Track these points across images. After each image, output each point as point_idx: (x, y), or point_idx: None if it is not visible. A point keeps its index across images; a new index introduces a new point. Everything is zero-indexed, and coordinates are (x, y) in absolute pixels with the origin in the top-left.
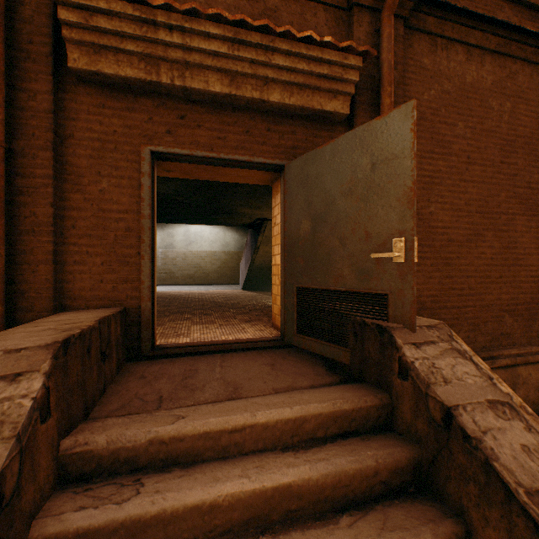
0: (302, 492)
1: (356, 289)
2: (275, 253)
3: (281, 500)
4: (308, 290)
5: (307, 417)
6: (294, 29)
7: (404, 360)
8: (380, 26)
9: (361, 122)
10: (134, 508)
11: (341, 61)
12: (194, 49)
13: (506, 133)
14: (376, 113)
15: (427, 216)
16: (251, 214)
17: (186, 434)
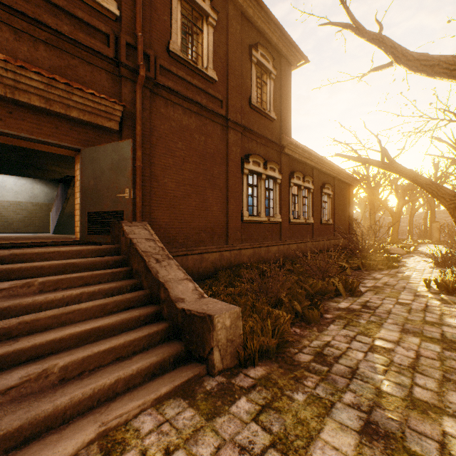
0: (79, 265)
1: (114, 210)
2: (78, 196)
3: (70, 267)
4: (94, 213)
5: (84, 250)
6: (88, 79)
7: (124, 230)
8: (136, 91)
9: (127, 134)
10: (10, 266)
11: (112, 107)
12: (23, 82)
13: (202, 150)
14: (135, 131)
15: (163, 184)
16: (61, 171)
17: (28, 253)
